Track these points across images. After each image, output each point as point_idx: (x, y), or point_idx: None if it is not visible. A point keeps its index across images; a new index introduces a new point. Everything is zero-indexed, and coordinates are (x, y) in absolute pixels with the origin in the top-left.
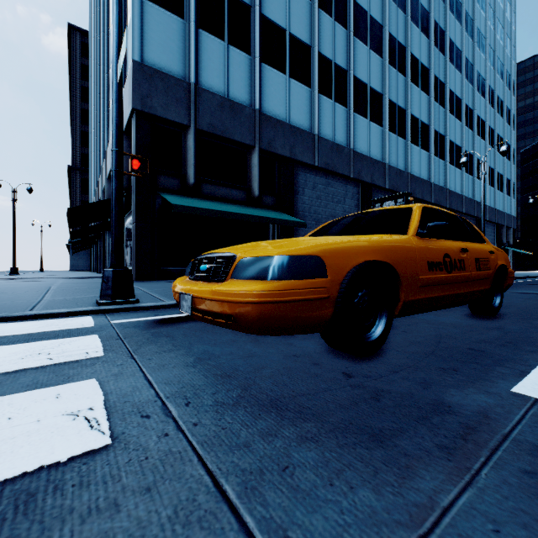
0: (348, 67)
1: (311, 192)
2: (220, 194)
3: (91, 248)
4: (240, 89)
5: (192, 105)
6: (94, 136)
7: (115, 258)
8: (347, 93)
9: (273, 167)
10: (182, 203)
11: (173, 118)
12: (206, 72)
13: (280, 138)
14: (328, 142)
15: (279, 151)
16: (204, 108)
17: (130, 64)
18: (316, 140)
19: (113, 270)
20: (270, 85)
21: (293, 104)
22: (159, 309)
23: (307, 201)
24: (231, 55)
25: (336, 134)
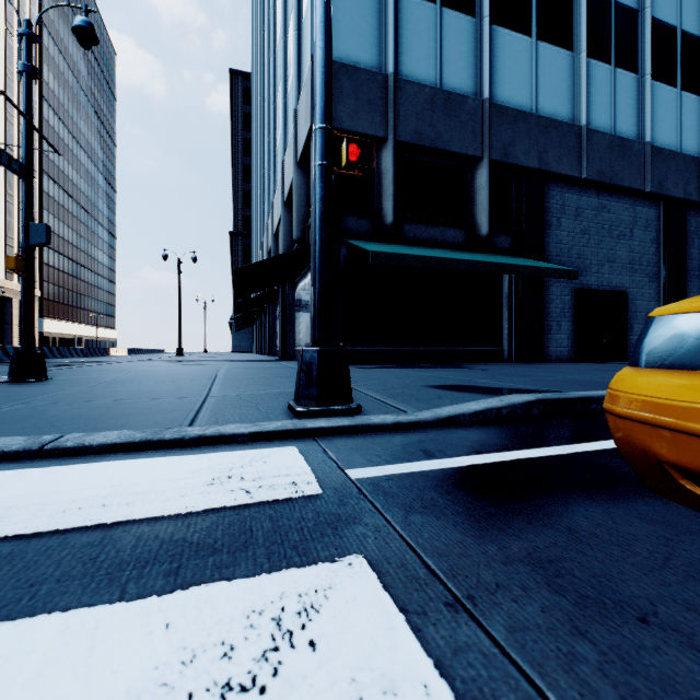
0: (639, 4)
1: (572, 224)
2: (429, 237)
3: (253, 325)
4: (459, 72)
5: (389, 107)
6: (257, 191)
7: (320, 328)
8: (638, 49)
9: (508, 189)
10: (383, 250)
11: (364, 129)
12: (409, 55)
13: (522, 139)
14: (603, 136)
15: (520, 161)
16: (407, 108)
17: (308, 63)
18: (583, 136)
19: (319, 349)
20: (505, 58)
21: (543, 82)
22: (410, 432)
23: (565, 238)
24: (445, 23)
25: (618, 122)
